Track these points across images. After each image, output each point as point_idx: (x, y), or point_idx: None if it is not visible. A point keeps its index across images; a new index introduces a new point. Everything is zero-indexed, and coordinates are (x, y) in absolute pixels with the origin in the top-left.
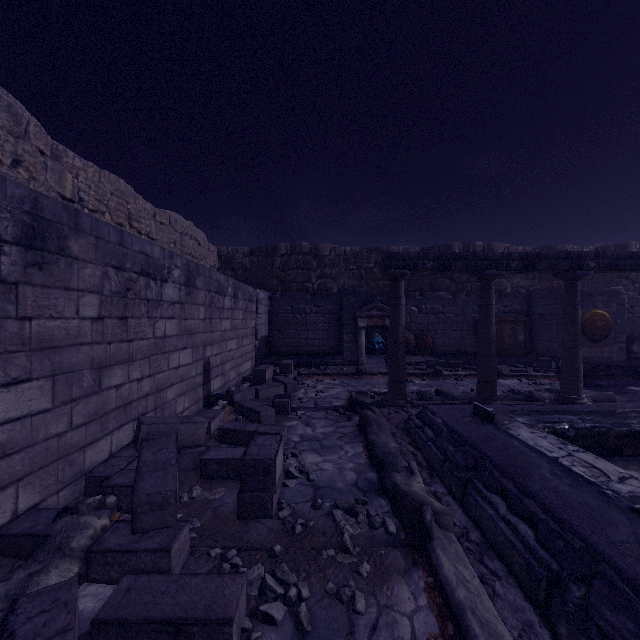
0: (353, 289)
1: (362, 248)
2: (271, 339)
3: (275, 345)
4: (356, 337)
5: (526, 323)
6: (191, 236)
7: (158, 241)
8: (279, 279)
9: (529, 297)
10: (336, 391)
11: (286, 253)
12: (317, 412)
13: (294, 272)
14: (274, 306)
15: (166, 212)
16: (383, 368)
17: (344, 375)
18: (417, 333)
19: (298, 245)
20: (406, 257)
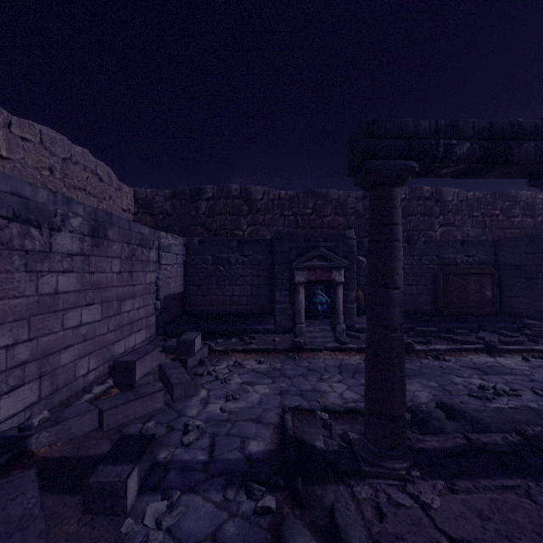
0: (288, 231)
1: (298, 192)
2: (187, 296)
3: (192, 303)
4: (292, 295)
5: (494, 276)
6: (85, 167)
7: (14, 161)
8: (205, 226)
9: (497, 245)
10: (260, 393)
11: (213, 196)
12: (202, 496)
13: (222, 218)
14: (191, 255)
15: (33, 125)
16: (329, 338)
17: (275, 352)
18: (365, 288)
19: (226, 187)
20: (410, 130)
